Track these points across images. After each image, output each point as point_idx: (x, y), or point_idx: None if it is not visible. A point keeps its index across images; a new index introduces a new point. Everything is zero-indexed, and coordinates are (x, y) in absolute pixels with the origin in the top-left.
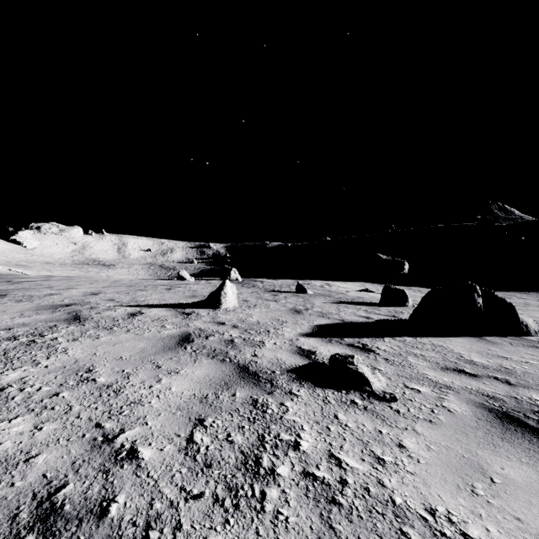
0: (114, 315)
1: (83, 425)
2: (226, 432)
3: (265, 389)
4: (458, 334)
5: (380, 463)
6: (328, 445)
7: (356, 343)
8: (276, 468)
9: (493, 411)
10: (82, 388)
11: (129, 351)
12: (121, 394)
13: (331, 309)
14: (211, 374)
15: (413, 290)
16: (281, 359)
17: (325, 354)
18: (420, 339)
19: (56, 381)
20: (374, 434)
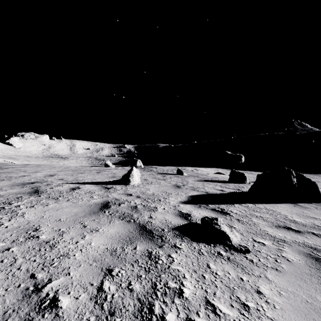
0: (61, 189)
1: (21, 276)
2: (127, 281)
3: (157, 243)
4: (281, 202)
5: (245, 309)
6: (205, 292)
7: (217, 208)
8: (165, 315)
9: (318, 260)
10: (27, 244)
11: (66, 215)
12: (55, 248)
13: (199, 185)
14: (120, 231)
15: (247, 172)
16: (168, 220)
17: (197, 216)
18: (258, 205)
19: (10, 238)
20: (237, 281)
